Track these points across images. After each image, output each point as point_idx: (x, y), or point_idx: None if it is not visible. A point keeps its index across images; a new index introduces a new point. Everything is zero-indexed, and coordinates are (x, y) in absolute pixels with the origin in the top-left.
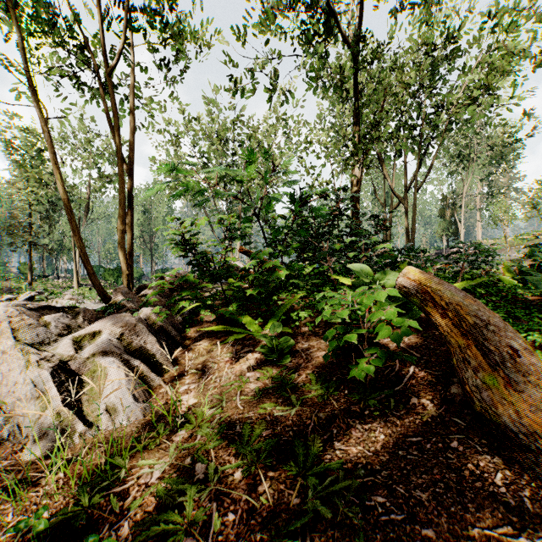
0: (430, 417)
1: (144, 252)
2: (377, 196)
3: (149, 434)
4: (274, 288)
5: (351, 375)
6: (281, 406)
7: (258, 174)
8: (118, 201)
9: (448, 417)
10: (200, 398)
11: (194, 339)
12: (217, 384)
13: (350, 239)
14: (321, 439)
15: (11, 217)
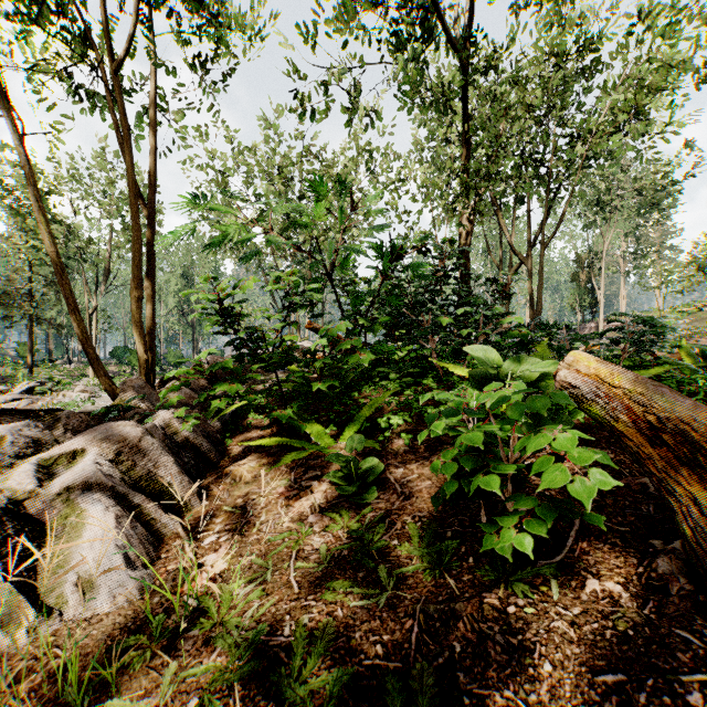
0: (631, 625)
1: (184, 329)
2: (491, 255)
3: (135, 640)
4: (354, 379)
5: (487, 546)
6: (362, 585)
7: (334, 226)
8: (132, 256)
9: (665, 628)
10: (233, 561)
11: (236, 455)
12: (262, 534)
13: (462, 309)
14: (435, 675)
15: (5, 282)
